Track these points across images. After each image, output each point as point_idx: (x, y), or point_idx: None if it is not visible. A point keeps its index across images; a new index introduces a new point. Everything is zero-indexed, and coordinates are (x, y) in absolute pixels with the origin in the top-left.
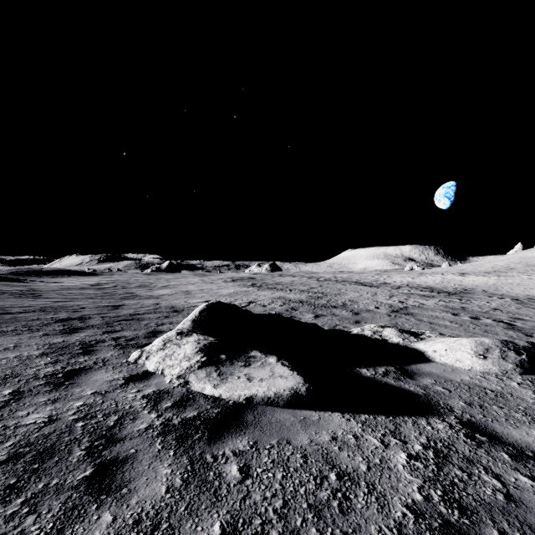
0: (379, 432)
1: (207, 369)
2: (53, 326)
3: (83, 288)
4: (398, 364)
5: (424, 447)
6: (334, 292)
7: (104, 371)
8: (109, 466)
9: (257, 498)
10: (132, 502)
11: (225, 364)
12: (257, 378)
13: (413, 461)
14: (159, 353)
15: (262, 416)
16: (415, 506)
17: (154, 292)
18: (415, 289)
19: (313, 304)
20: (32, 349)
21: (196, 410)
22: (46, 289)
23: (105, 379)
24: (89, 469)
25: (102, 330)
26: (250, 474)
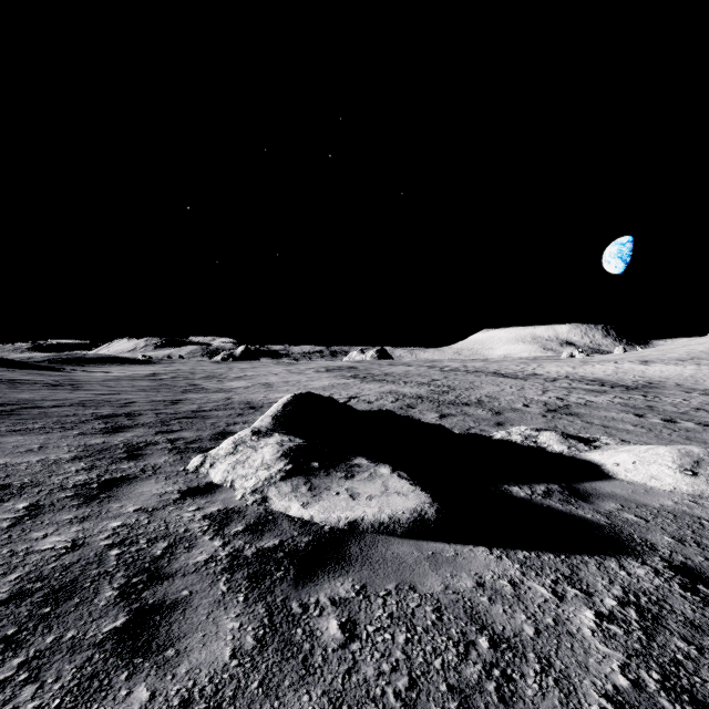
0: (548, 577)
1: (293, 480)
2: (92, 423)
3: (134, 379)
4: (564, 482)
5: (620, 603)
6: (465, 385)
7: (153, 481)
8: (151, 615)
9: (368, 673)
10: (180, 671)
11: (318, 475)
12: (363, 494)
13: (606, 623)
14: (228, 458)
15: (371, 549)
16: (619, 696)
17: (224, 385)
18: (577, 382)
19: (437, 401)
20: (61, 451)
21: (277, 538)
22: (88, 380)
23: (154, 491)
24: (122, 617)
25: (155, 430)
26: (357, 634)
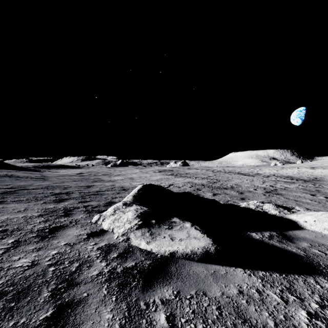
0: (277, 288)
1: (142, 229)
2: (50, 197)
3: (71, 175)
4: (278, 230)
5: (320, 306)
6: (224, 179)
7: (75, 228)
8: (66, 308)
9: None
10: None
11: (154, 227)
12: (177, 238)
13: (314, 319)
14: (111, 217)
15: (182, 268)
16: None
17: (112, 178)
18: (279, 178)
19: (211, 187)
20: (34, 211)
21: (133, 261)
22: (51, 176)
23: (75, 234)
24: (51, 310)
25: (78, 201)
26: (175, 324)
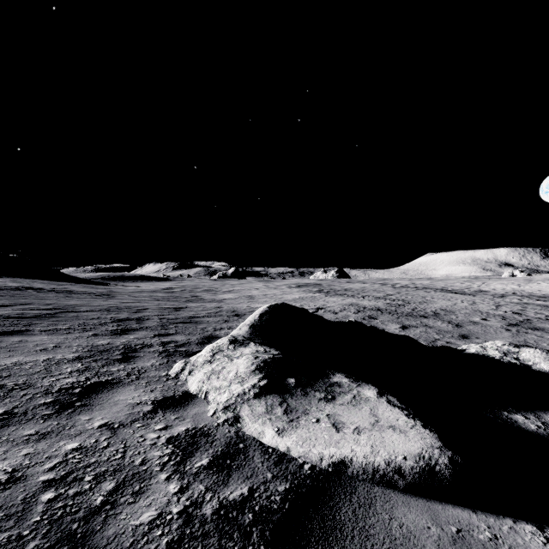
0: None
1: (268, 399)
2: (107, 326)
3: (154, 291)
4: None
5: None
6: (418, 299)
7: (132, 388)
8: None
9: None
10: None
11: (294, 394)
12: (349, 425)
13: None
14: (205, 366)
15: (369, 514)
16: None
17: (218, 296)
18: (527, 298)
19: (395, 313)
20: (69, 350)
21: (246, 482)
22: (122, 291)
23: (129, 401)
24: None
25: (154, 333)
26: None
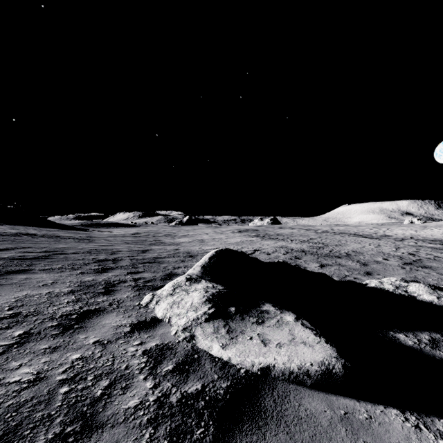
0: None
1: (215, 322)
2: (90, 265)
3: (124, 236)
4: None
5: None
6: (335, 242)
7: (114, 314)
8: None
9: None
10: None
11: (234, 319)
12: (273, 341)
13: None
14: (168, 298)
15: (284, 402)
16: None
17: (175, 240)
18: (421, 242)
19: (316, 254)
20: (64, 286)
21: (199, 381)
22: (99, 236)
23: (113, 324)
24: None
25: (127, 271)
26: None
